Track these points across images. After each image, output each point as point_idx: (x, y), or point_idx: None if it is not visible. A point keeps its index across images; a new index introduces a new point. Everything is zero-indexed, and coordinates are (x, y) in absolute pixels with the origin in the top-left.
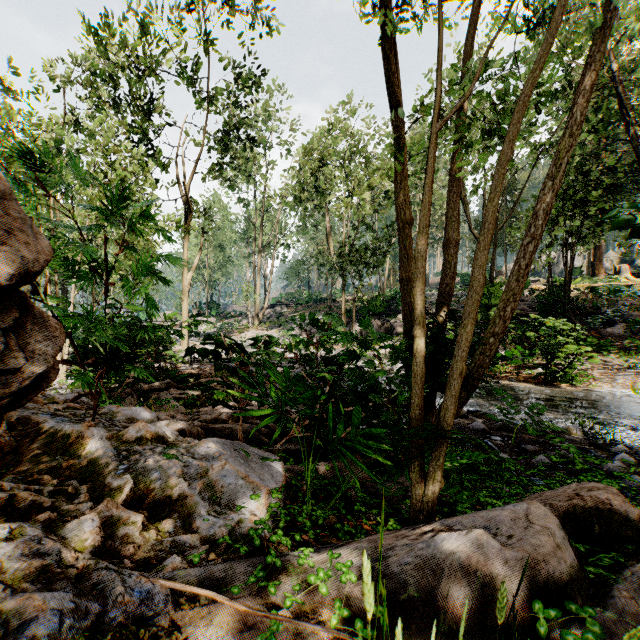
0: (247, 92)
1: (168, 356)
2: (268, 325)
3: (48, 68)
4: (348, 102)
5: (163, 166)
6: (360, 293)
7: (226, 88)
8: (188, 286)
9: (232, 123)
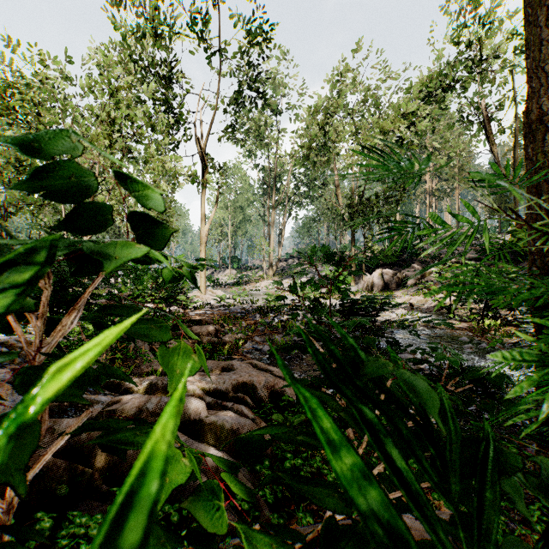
0: (259, 52)
1: (183, 301)
2: (281, 276)
3: (94, 55)
4: (358, 49)
5: (185, 130)
6: (371, 243)
7: (239, 49)
8: (205, 237)
9: (245, 82)
